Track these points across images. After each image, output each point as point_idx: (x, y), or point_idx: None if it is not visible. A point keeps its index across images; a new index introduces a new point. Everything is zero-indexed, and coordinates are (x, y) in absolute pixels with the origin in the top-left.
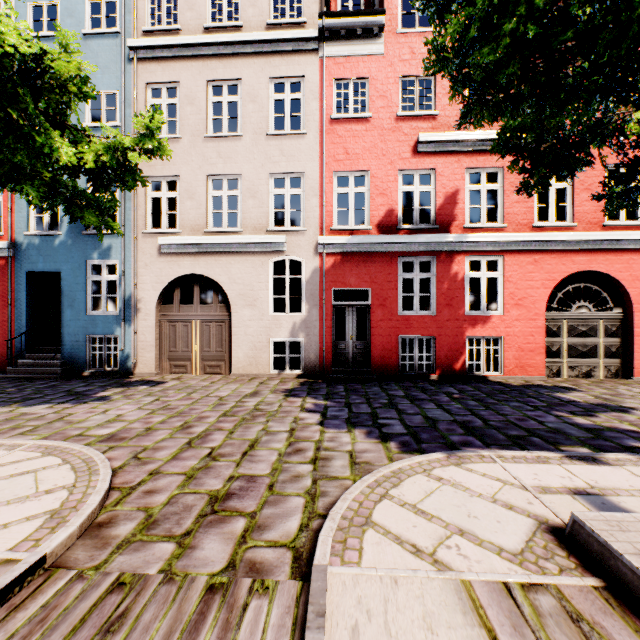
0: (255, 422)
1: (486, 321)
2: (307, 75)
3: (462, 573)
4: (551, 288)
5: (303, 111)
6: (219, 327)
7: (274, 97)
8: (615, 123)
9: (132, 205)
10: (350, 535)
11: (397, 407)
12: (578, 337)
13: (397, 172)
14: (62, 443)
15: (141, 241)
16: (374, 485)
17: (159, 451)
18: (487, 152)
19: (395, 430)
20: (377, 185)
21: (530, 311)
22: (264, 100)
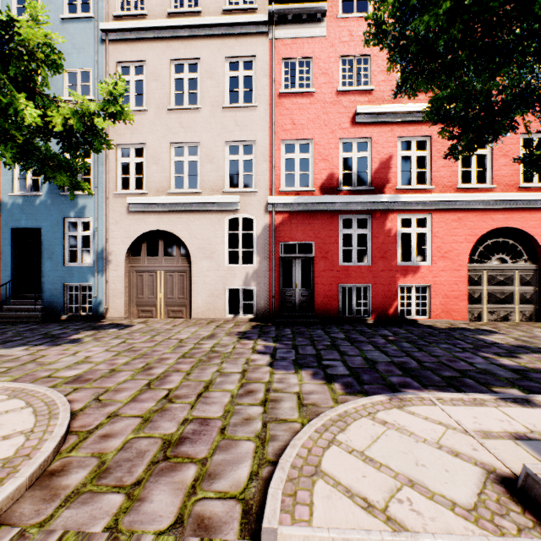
0: (210, 363)
1: (416, 271)
2: (258, 55)
3: (418, 534)
4: (473, 242)
5: (255, 86)
6: (181, 277)
7: (229, 74)
8: (538, 91)
9: (104, 169)
10: (300, 487)
11: (339, 349)
12: (496, 285)
13: (337, 140)
14: (29, 385)
15: (112, 201)
16: (322, 429)
17: (120, 393)
18: (417, 123)
19: (338, 371)
20: (320, 152)
21: (455, 263)
22: (220, 77)
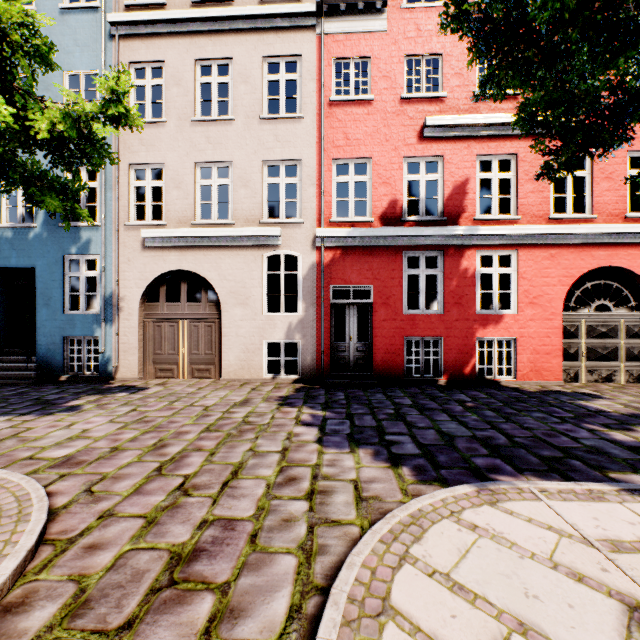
0: (242, 439)
1: (498, 321)
2: (304, 54)
3: None
4: (569, 285)
5: (299, 93)
6: (208, 328)
7: (268, 78)
8: None
9: (113, 195)
10: (361, 635)
11: (405, 419)
12: (597, 338)
13: (402, 159)
14: None
15: (123, 234)
16: (389, 538)
17: (120, 481)
18: (499, 137)
19: (406, 450)
20: (380, 173)
21: (546, 310)
22: (257, 81)
